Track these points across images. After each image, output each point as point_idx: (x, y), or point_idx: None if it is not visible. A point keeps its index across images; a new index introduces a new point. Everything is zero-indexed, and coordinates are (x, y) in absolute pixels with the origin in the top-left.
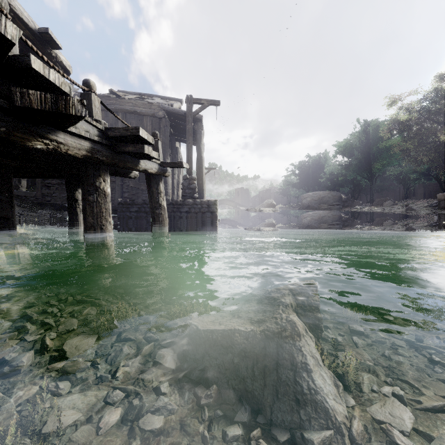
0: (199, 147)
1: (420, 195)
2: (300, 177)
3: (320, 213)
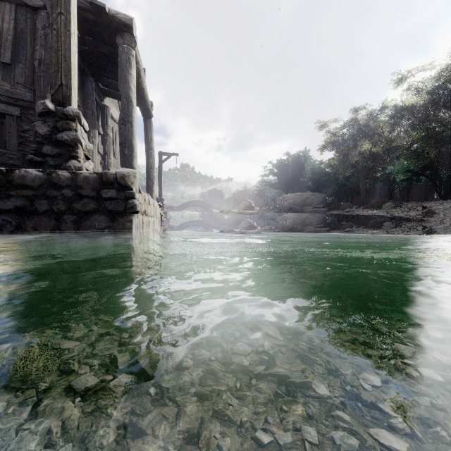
0: (126, 80)
1: (403, 198)
2: (278, 177)
3: (305, 217)
